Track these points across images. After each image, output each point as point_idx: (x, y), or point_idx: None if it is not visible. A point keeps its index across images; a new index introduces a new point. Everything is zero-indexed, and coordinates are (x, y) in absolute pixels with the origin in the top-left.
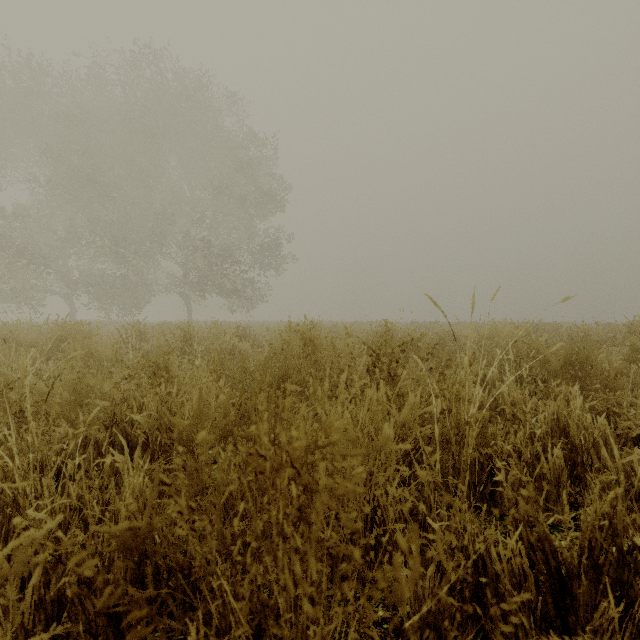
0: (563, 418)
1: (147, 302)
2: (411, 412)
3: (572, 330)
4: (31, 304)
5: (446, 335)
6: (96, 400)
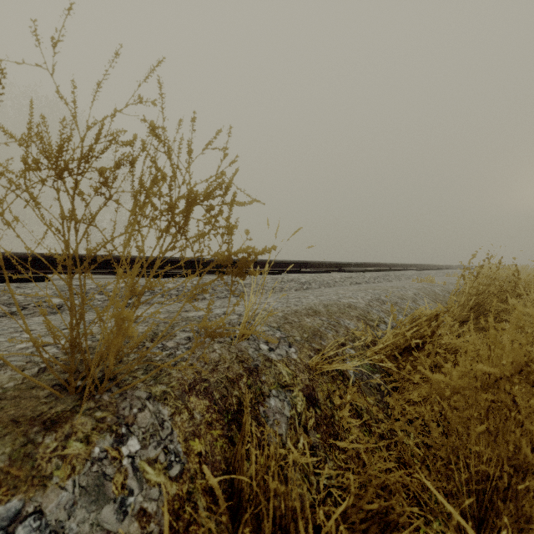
0: None
1: None
2: None
3: None
4: None
5: None
6: None
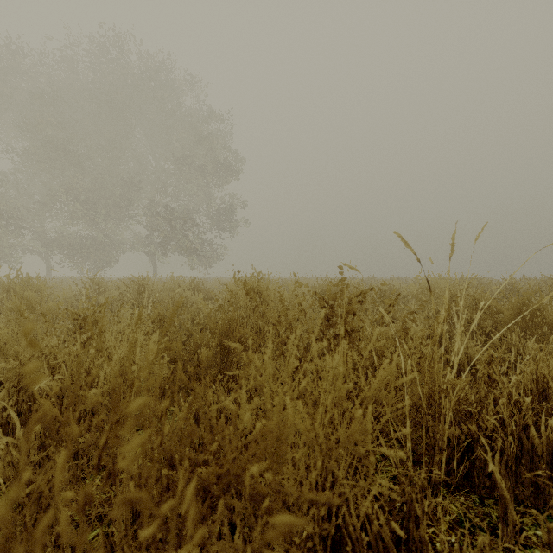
0: (541, 378)
1: (116, 260)
2: (384, 384)
3: (500, 283)
4: (9, 261)
5: (387, 288)
6: (8, 360)
